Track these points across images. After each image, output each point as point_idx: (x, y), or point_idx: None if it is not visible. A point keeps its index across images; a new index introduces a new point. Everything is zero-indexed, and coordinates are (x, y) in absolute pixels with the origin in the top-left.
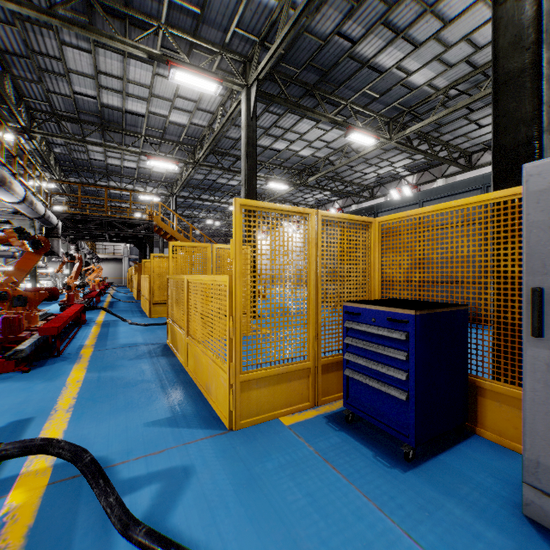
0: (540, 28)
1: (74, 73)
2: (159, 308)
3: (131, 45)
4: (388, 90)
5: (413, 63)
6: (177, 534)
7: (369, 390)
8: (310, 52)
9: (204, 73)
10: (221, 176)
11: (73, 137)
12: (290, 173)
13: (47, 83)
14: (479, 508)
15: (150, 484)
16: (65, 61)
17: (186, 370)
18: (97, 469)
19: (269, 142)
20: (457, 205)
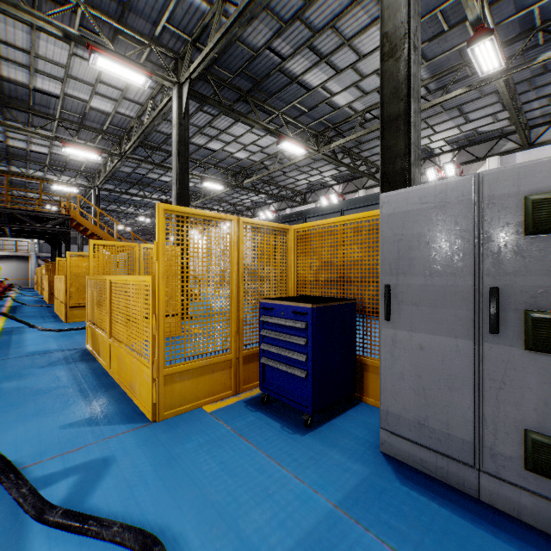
0: (410, 85)
1: None
2: (77, 312)
3: (42, 20)
4: (315, 106)
5: (336, 85)
6: (95, 512)
7: (280, 373)
8: (243, 60)
9: (131, 63)
10: (152, 171)
11: None
12: (226, 173)
13: None
14: (352, 452)
15: (67, 477)
16: None
17: (109, 373)
18: (8, 465)
19: (204, 141)
20: (350, 219)
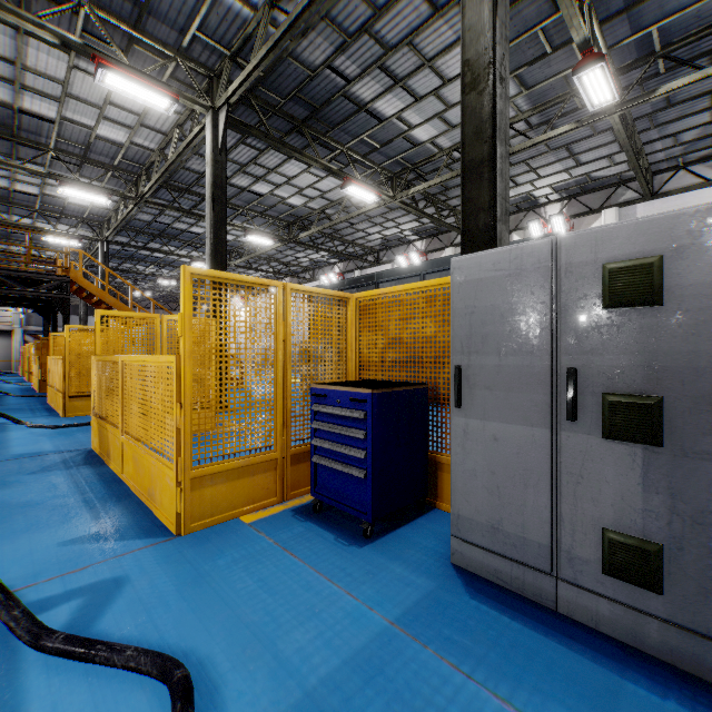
0: (495, 125)
1: None
2: (79, 403)
3: (33, 23)
4: (390, 141)
5: (415, 116)
6: (105, 638)
7: (336, 474)
8: (297, 82)
9: (152, 82)
10: (179, 219)
11: None
12: (277, 224)
13: None
14: (417, 564)
15: (69, 601)
16: None
17: (122, 479)
18: None
19: (247, 182)
20: (422, 287)
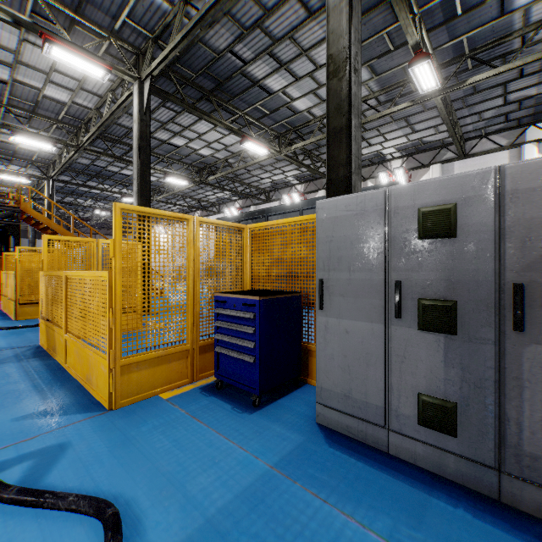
0: (350, 103)
1: None
2: (29, 309)
3: None
4: (277, 110)
5: (295, 91)
6: (51, 489)
7: (233, 360)
8: (206, 61)
9: (89, 56)
10: (112, 164)
11: None
12: (191, 169)
13: None
14: (292, 424)
15: (22, 462)
16: None
17: (65, 368)
18: None
19: (167, 136)
20: (297, 221)
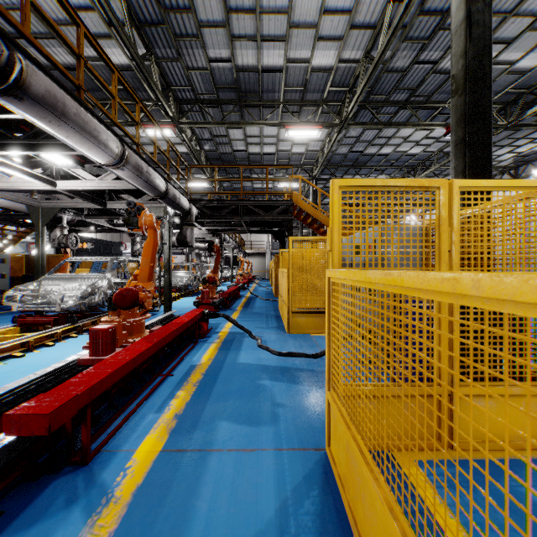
0: None
1: (205, 27)
2: (300, 320)
3: None
4: None
5: None
6: None
7: None
8: None
9: None
10: (371, 143)
11: (213, 121)
12: None
13: (185, 58)
14: None
15: None
16: (195, 10)
17: None
18: None
19: None
20: None
